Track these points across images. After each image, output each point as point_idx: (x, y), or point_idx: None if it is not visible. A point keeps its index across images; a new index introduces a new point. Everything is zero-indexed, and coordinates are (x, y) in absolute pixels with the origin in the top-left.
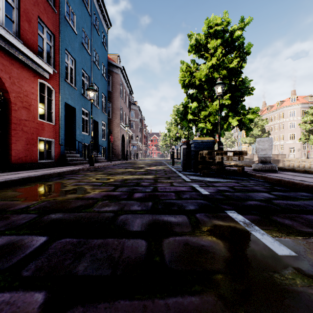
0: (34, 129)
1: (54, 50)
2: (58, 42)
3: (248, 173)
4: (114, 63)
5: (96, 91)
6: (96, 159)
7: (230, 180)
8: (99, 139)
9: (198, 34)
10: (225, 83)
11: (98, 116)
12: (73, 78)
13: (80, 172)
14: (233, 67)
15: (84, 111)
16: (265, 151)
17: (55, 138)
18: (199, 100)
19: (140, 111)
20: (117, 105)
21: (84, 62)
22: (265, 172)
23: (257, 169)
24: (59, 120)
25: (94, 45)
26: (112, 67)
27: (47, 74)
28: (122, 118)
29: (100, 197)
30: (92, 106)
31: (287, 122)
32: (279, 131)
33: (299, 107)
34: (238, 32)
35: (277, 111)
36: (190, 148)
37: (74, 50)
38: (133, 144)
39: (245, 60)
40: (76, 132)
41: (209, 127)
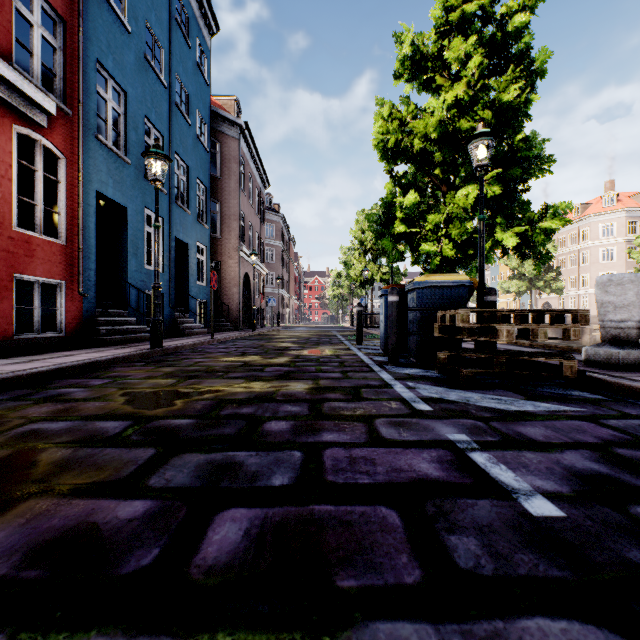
0: (2, 253)
1: (65, 59)
2: (78, 42)
3: (591, 376)
4: (225, 115)
5: (167, 159)
6: (180, 328)
7: (557, 406)
8: (190, 282)
9: (418, 36)
10: (497, 134)
11: (187, 230)
12: (120, 137)
13: (111, 369)
14: (510, 103)
15: (152, 216)
16: (627, 311)
17: (67, 277)
18: (421, 190)
19: (285, 225)
20: (233, 207)
21: (150, 102)
22: (631, 371)
23: (602, 363)
24: (78, 234)
25: (176, 67)
26: (221, 124)
27: (41, 114)
28: (246, 236)
29: (7, 571)
30: (172, 207)
31: (596, 247)
32: (580, 267)
33: (621, 216)
34: (520, 17)
35: (575, 226)
36: (404, 304)
37: (123, 69)
38: (271, 294)
39: (533, 91)
40: (129, 264)
41: (447, 251)
